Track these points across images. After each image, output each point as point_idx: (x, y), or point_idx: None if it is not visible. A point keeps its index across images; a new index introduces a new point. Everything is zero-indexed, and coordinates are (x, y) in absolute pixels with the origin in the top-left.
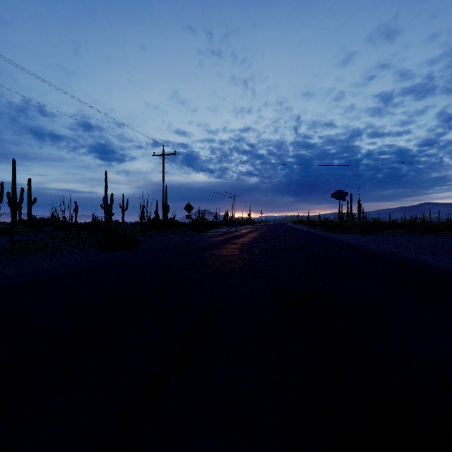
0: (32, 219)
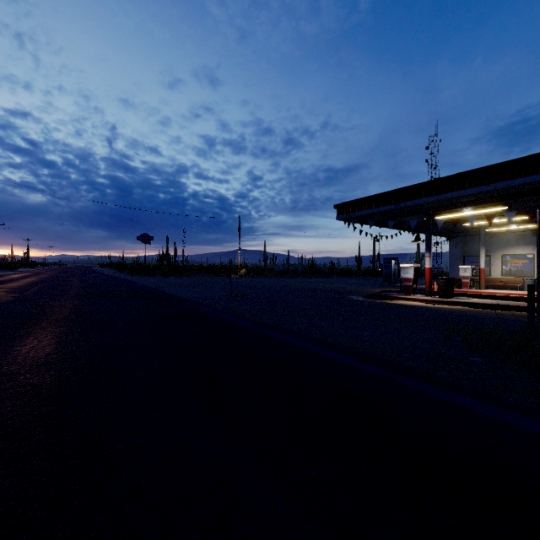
0: None
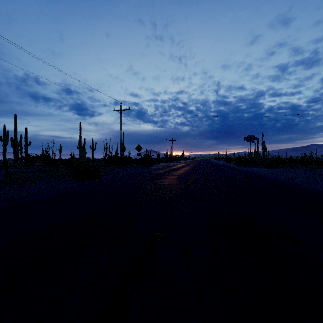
0: (28, 157)
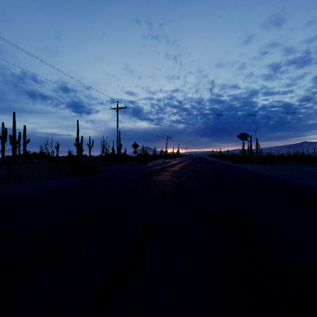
0: (27, 154)
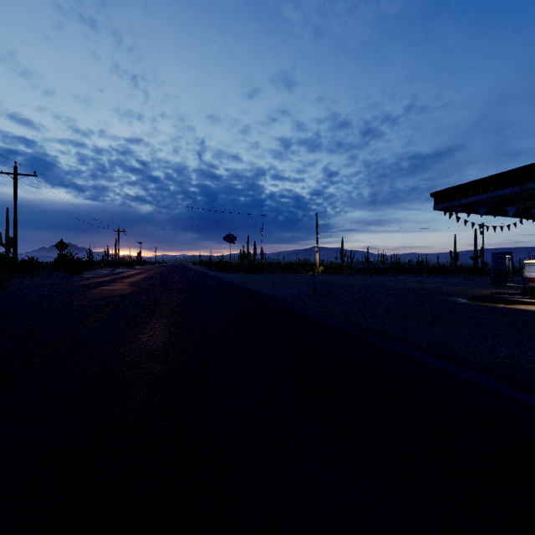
0: None
